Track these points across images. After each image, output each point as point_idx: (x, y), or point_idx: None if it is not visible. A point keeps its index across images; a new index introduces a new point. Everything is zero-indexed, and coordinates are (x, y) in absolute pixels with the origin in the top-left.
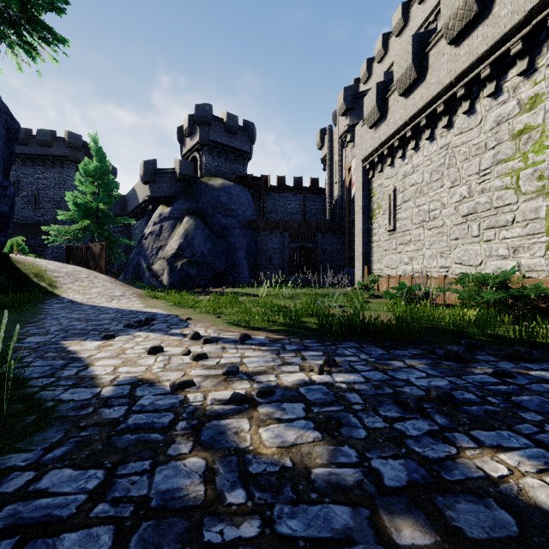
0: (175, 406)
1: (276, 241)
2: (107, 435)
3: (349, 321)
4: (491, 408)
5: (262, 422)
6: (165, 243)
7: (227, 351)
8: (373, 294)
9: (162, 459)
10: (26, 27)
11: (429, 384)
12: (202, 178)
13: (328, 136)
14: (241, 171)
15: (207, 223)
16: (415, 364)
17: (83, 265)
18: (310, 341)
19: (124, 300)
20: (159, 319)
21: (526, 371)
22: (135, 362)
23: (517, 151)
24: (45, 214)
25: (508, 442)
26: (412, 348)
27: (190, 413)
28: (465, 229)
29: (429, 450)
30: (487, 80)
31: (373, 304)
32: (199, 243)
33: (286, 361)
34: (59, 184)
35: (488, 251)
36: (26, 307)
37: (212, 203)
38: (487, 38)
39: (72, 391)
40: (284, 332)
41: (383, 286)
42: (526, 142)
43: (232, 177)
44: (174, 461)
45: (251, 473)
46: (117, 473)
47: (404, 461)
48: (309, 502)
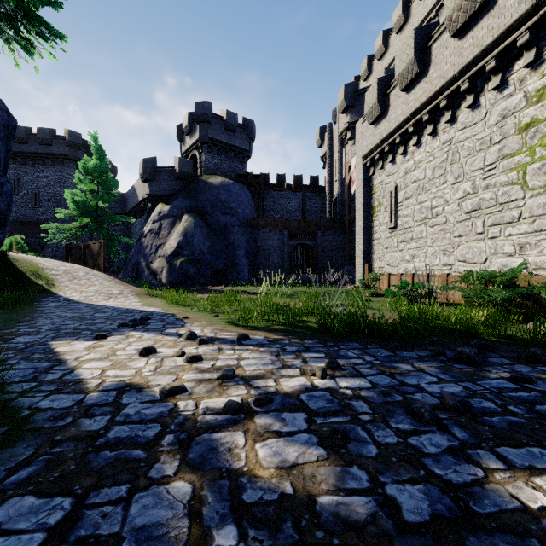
0: (163, 415)
1: (276, 239)
2: (83, 451)
3: (351, 320)
4: (515, 419)
5: (258, 436)
6: (164, 241)
7: (224, 352)
8: (374, 292)
9: (142, 483)
10: (22, 22)
11: (442, 390)
12: (201, 176)
13: (328, 134)
14: (241, 169)
15: (206, 221)
16: (424, 367)
17: (82, 263)
18: (311, 342)
19: (122, 298)
20: (156, 318)
21: (545, 376)
22: (125, 364)
23: (524, 145)
24: (45, 213)
25: (541, 462)
26: (419, 350)
27: (178, 425)
28: (469, 226)
29: (451, 473)
30: (492, 72)
31: (375, 302)
32: (198, 241)
33: (285, 364)
34: (59, 182)
35: (493, 248)
36: (21, 305)
37: (211, 201)
38: (492, 29)
39: (52, 398)
40: (284, 332)
41: (383, 285)
42: (533, 136)
43: (231, 175)
44: (156, 486)
45: (245, 503)
46: (87, 502)
47: (424, 486)
48: (314, 543)
